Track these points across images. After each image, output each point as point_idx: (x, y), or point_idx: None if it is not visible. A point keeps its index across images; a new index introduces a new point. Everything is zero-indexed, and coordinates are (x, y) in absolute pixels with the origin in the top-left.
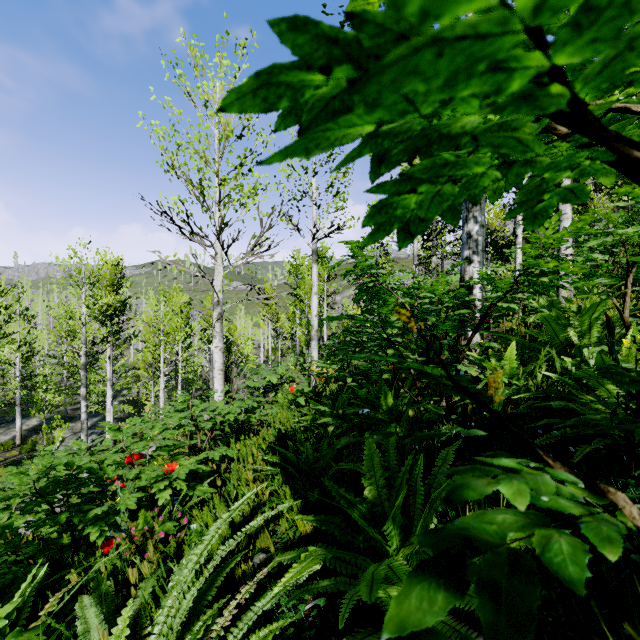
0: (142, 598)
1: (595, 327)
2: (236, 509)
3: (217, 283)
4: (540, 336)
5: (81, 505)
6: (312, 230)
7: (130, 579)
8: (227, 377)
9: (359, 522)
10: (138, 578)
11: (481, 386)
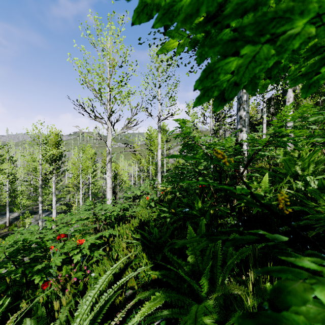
0: (61, 319)
1: (311, 165)
2: (114, 268)
3: (108, 143)
4: (280, 170)
5: (30, 263)
6: (158, 116)
7: (55, 307)
8: (114, 192)
9: (185, 277)
10: (61, 305)
11: (249, 197)
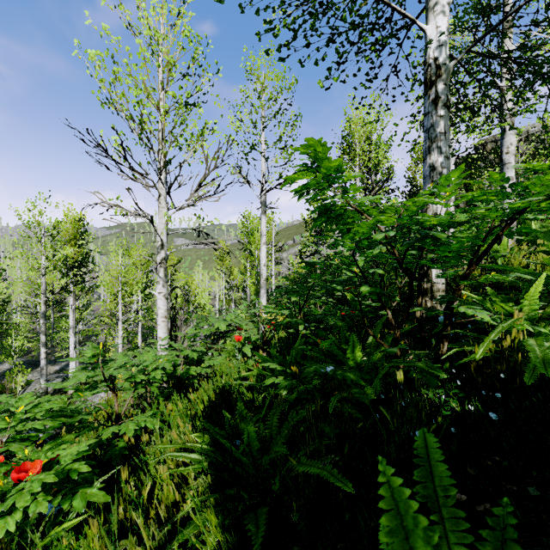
0: None
1: None
2: None
3: (161, 226)
4: None
5: None
6: (261, 182)
7: None
8: (173, 324)
9: None
10: None
11: (496, 336)
